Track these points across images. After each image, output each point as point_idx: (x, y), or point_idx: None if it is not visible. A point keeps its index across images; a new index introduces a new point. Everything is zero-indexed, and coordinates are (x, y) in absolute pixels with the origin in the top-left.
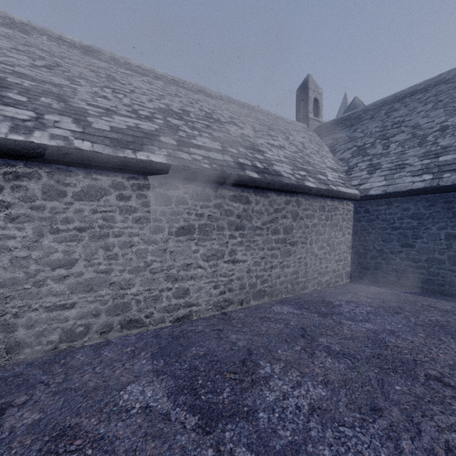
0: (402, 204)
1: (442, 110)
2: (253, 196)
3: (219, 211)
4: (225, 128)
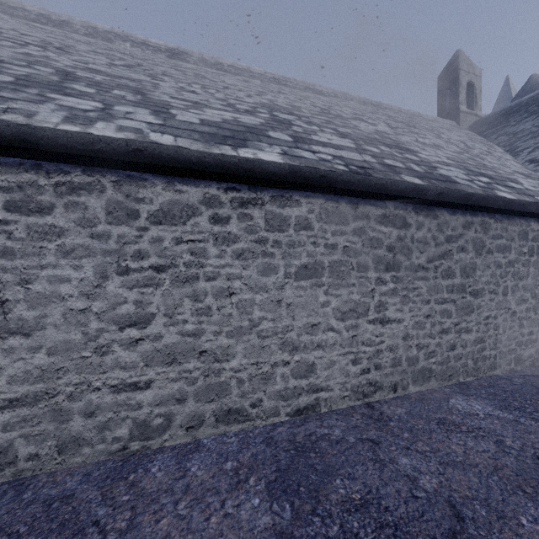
0: None
1: None
2: (412, 215)
3: (361, 240)
4: (352, 124)
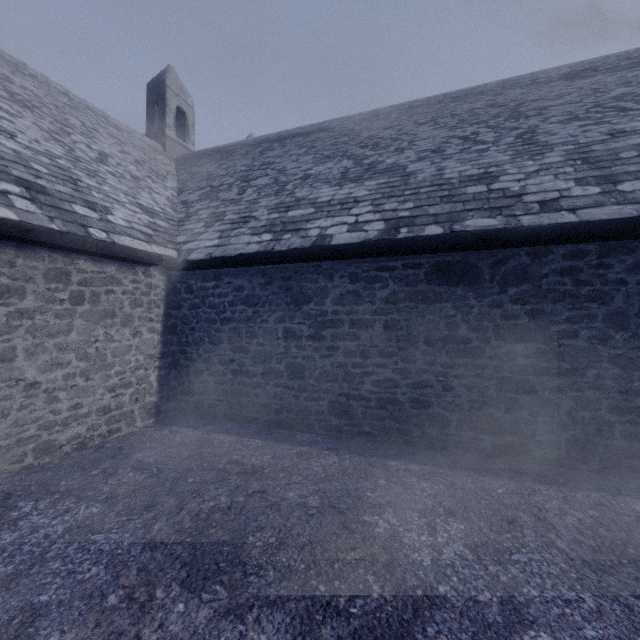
0: (235, 279)
1: (312, 157)
2: None
3: None
4: None
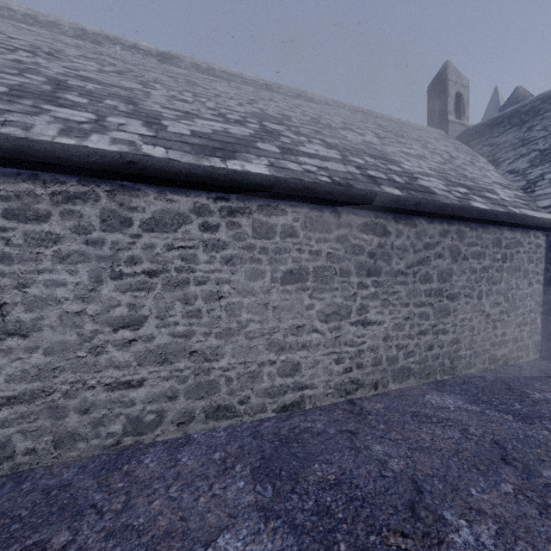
0: None
1: None
2: (392, 224)
3: (343, 247)
4: (340, 134)
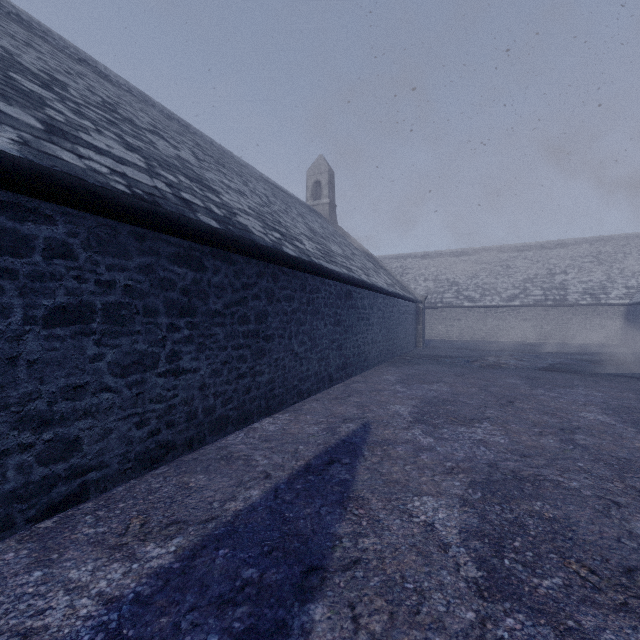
0: (638, 308)
1: None
2: (550, 309)
3: (536, 314)
4: (553, 279)
